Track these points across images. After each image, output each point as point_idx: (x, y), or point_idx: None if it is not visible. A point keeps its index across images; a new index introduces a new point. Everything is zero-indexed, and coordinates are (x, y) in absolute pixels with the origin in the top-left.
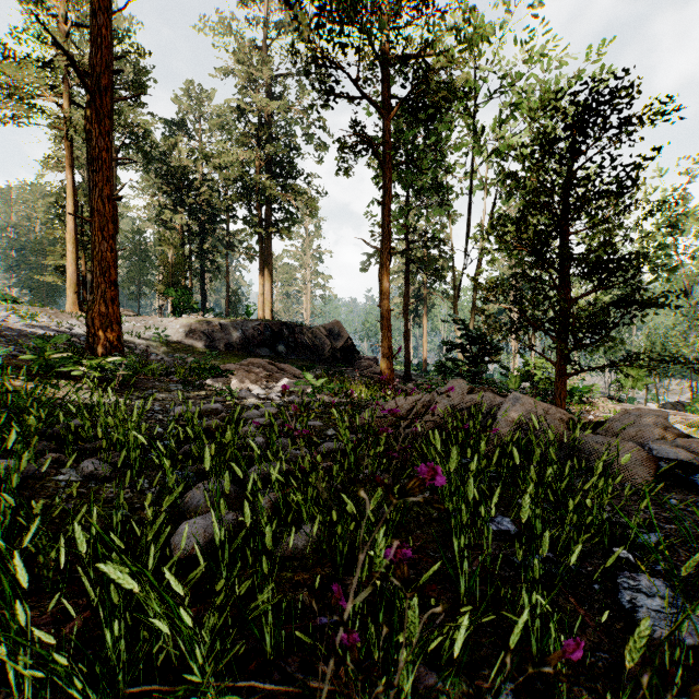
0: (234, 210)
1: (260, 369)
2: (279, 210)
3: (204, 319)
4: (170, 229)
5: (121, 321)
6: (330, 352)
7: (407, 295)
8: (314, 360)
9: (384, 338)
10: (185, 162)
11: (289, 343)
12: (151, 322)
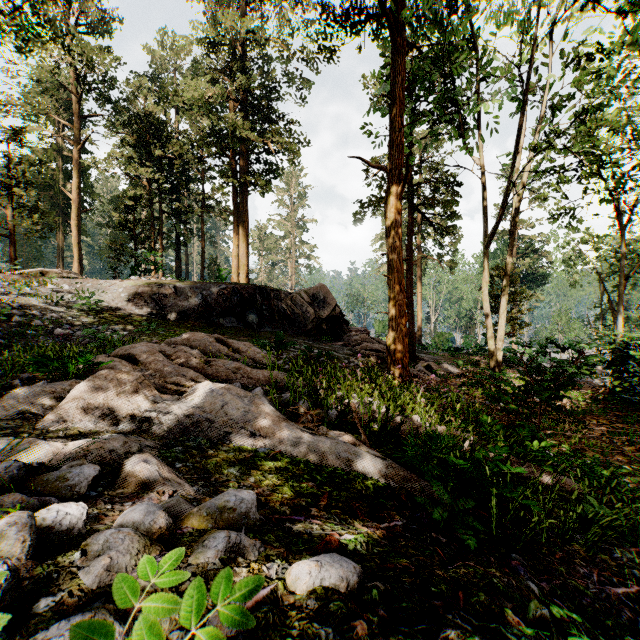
0: (205, 161)
1: (195, 351)
2: (256, 160)
3: (156, 281)
4: (138, 187)
5: (45, 283)
6: (313, 322)
7: (411, 250)
8: (293, 333)
9: (394, 301)
10: (152, 110)
11: (263, 311)
12: (88, 285)
